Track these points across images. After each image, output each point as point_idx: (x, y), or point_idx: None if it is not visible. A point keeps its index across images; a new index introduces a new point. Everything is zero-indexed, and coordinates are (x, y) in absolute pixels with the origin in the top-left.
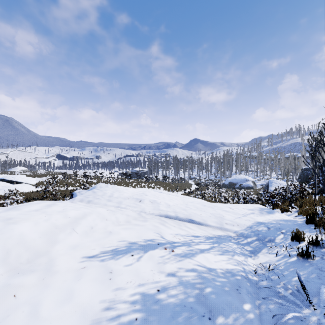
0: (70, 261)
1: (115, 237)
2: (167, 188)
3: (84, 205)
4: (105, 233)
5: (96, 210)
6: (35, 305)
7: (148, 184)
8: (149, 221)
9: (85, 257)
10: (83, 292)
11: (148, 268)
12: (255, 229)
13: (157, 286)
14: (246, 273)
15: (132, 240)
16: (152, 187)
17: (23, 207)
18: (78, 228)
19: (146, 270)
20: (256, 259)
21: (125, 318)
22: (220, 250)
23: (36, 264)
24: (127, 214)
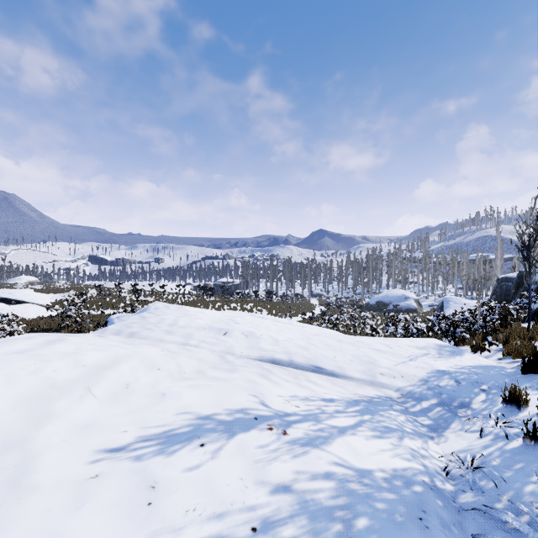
0: (70, 460)
1: (171, 406)
2: (273, 311)
3: (119, 341)
4: (153, 397)
5: (139, 352)
6: None
7: (242, 305)
8: (240, 371)
9: (103, 451)
10: None
11: (233, 474)
12: (434, 384)
13: (251, 518)
14: (431, 478)
15: (205, 411)
16: (248, 309)
17: None
18: (99, 387)
19: (229, 479)
20: (443, 444)
21: None
22: (376, 428)
23: None
24: (199, 357)
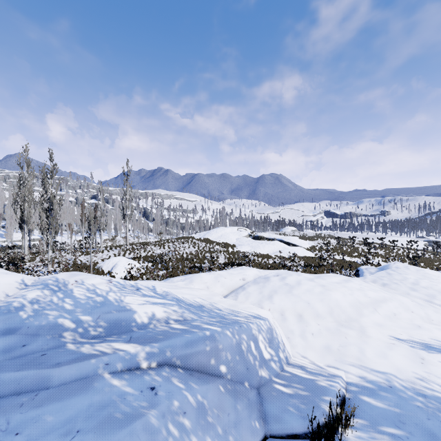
0: (379, 334)
1: (425, 333)
2: None
3: (379, 288)
4: (412, 325)
5: (397, 298)
6: (360, 348)
7: None
8: None
9: (392, 337)
10: (395, 358)
11: None
12: None
13: None
14: None
15: None
16: None
17: (326, 278)
18: (380, 310)
19: None
20: None
21: (439, 394)
22: None
23: (351, 325)
24: None
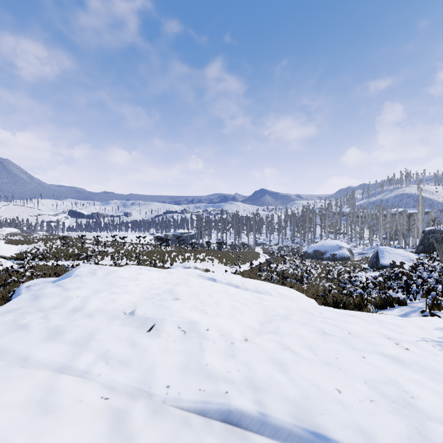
0: None
1: None
2: (223, 260)
3: None
4: None
5: None
6: None
7: (195, 254)
8: None
9: None
10: None
11: None
12: None
13: None
14: None
15: None
16: (200, 258)
17: None
18: None
19: None
20: None
21: None
22: None
23: None
24: None
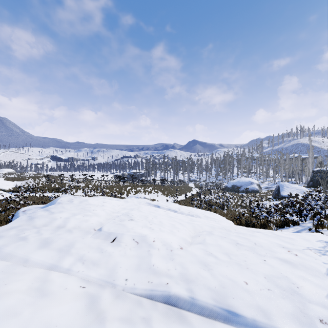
0: None
1: None
2: (165, 192)
3: None
4: None
5: None
6: None
7: (144, 188)
8: None
9: None
10: None
11: None
12: None
13: None
14: None
15: None
16: (148, 191)
17: None
18: None
19: None
20: None
21: None
22: None
23: None
24: (45, 320)
